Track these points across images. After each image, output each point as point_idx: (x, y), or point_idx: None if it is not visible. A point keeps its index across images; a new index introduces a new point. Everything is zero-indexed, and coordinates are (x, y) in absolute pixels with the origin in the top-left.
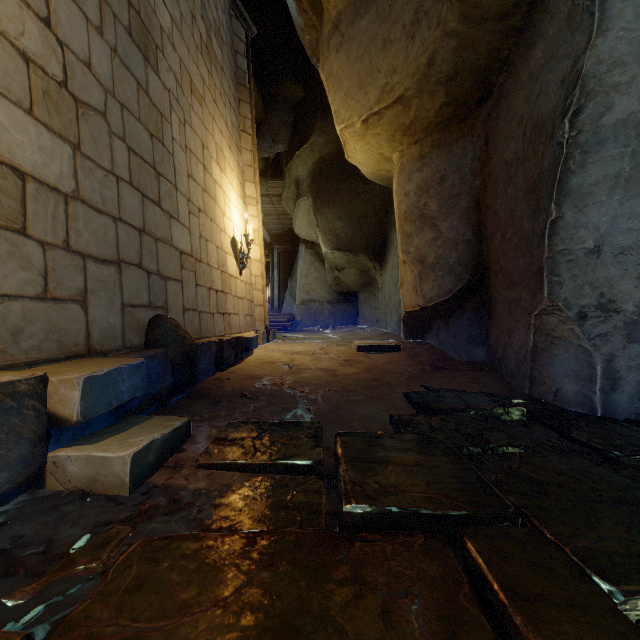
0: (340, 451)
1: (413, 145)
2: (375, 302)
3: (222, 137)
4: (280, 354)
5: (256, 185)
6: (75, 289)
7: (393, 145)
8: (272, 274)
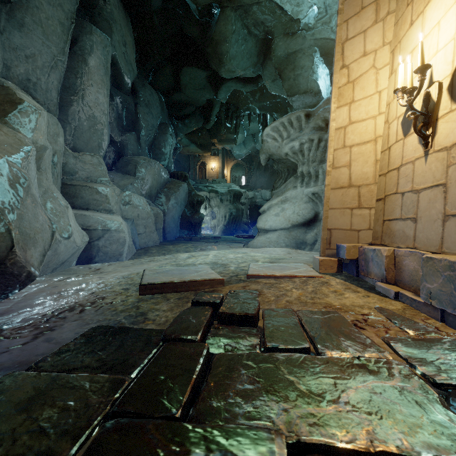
0: None
1: None
2: None
3: None
4: None
5: None
6: None
7: None
8: None
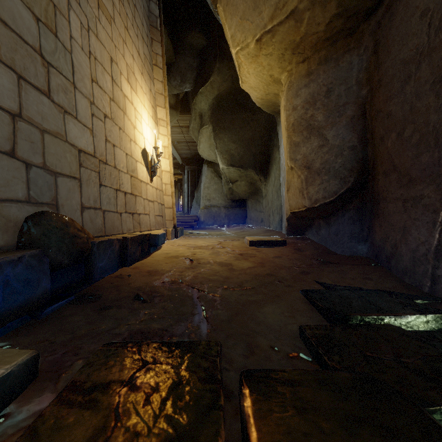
0: (252, 431)
1: (301, 63)
2: (260, 207)
3: (134, 61)
4: (184, 248)
5: (166, 110)
6: None
7: (282, 65)
8: (183, 187)
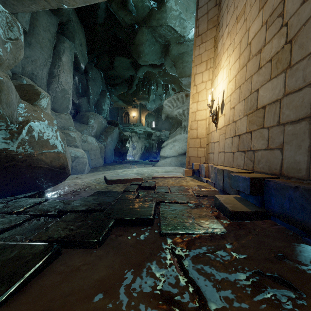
0: (153, 209)
1: None
2: None
3: None
4: None
5: None
6: (279, 143)
7: None
8: None
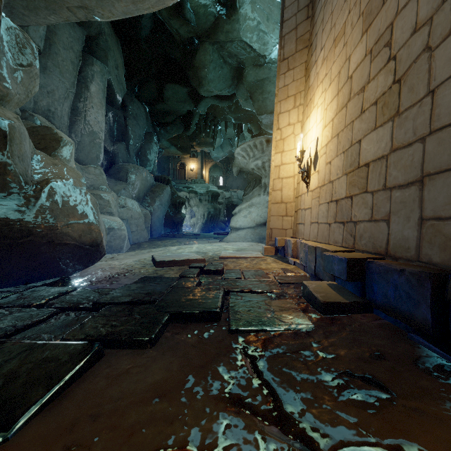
0: (220, 300)
1: None
2: None
3: None
4: None
5: None
6: (386, 212)
7: None
8: None
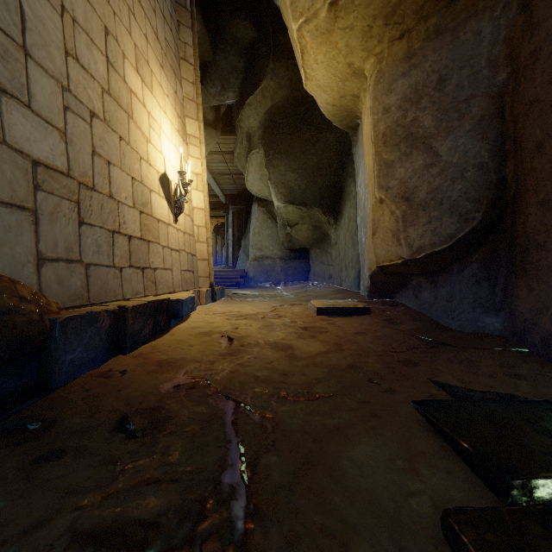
0: None
1: (397, 41)
2: (327, 258)
3: (148, 45)
4: (222, 319)
5: (199, 123)
6: None
7: (368, 45)
8: (227, 233)
